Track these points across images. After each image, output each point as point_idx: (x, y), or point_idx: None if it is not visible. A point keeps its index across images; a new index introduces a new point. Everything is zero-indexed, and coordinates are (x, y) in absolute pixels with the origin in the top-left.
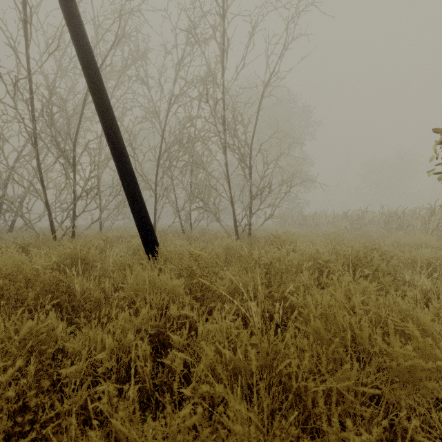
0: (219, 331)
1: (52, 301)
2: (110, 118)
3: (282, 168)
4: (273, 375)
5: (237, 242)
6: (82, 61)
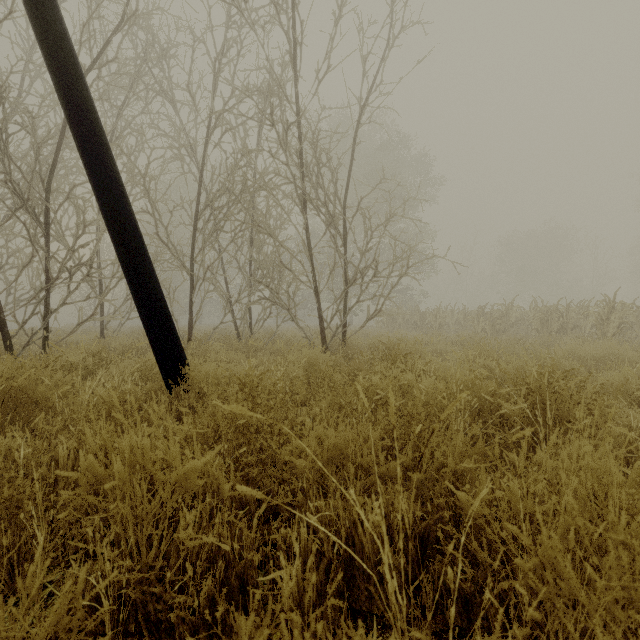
0: None
1: None
2: (92, 128)
3: (393, 237)
4: None
5: (325, 356)
6: (33, 15)
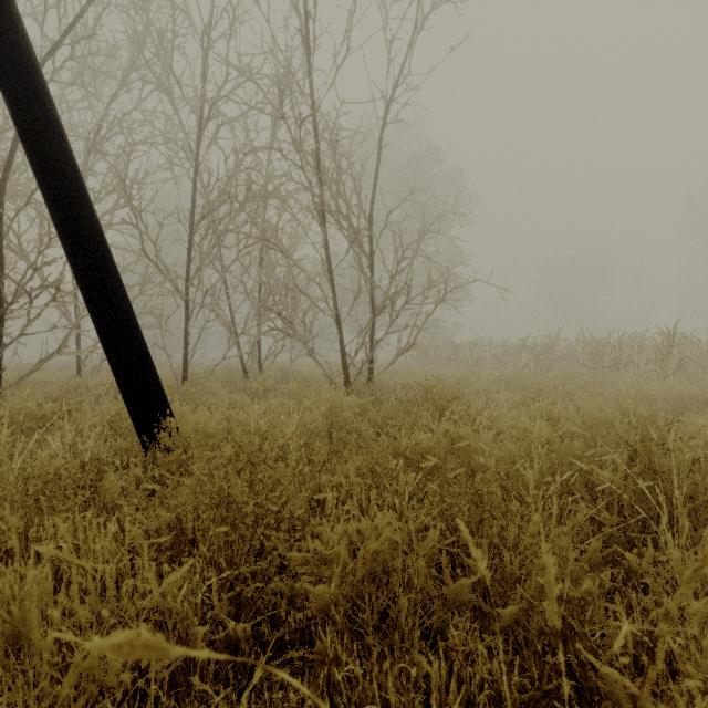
0: None
1: None
2: (33, 93)
3: (428, 258)
4: None
5: (350, 400)
6: None
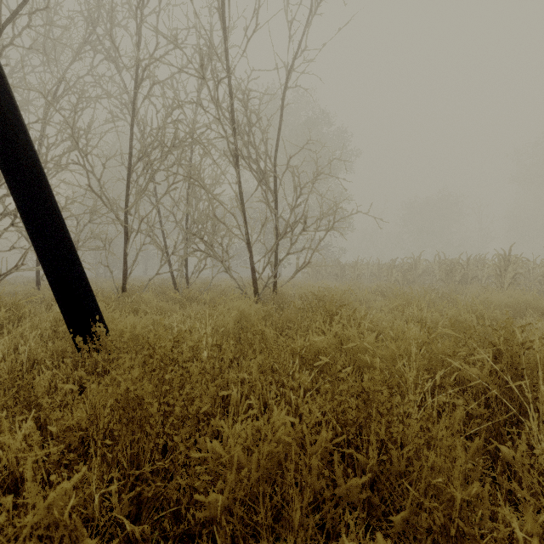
0: None
1: None
2: None
3: (321, 194)
4: None
5: (257, 307)
6: None
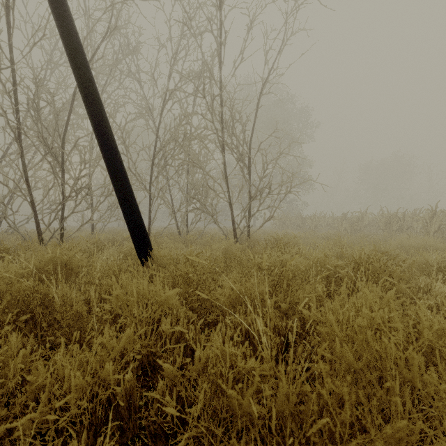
0: (221, 359)
1: (24, 315)
2: (99, 110)
3: (282, 168)
4: (303, 441)
5: (236, 245)
6: (67, 47)
